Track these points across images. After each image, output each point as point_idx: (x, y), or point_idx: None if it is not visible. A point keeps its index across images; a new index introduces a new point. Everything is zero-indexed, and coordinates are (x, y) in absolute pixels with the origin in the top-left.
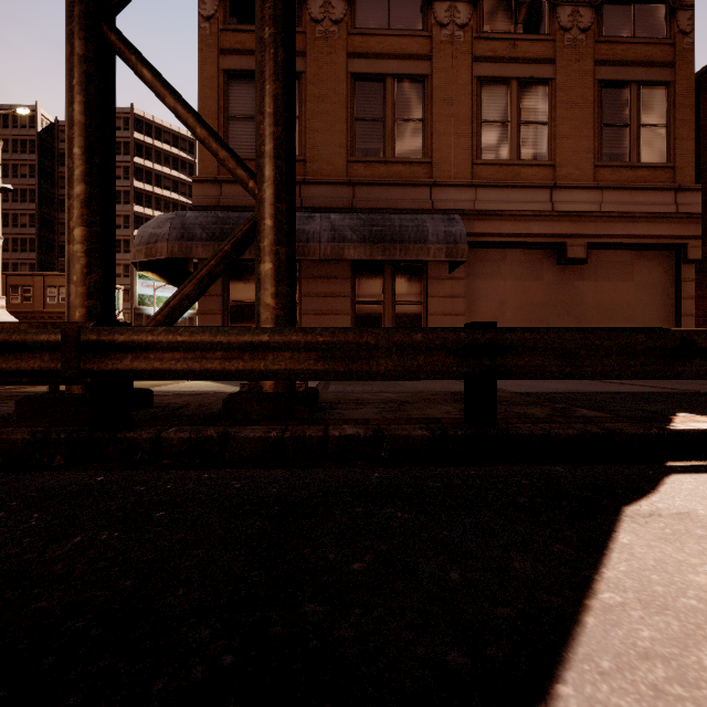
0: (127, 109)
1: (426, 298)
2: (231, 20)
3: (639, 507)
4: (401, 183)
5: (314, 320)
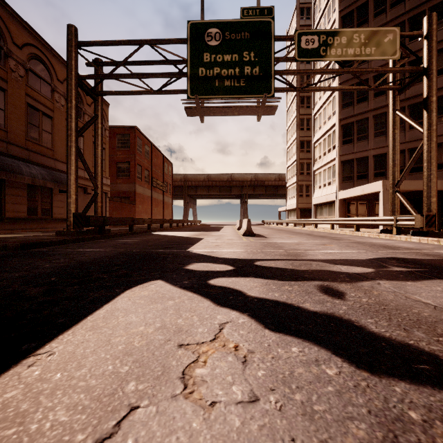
0: None
1: (52, 201)
2: None
3: (154, 233)
4: (46, 155)
5: (12, 206)
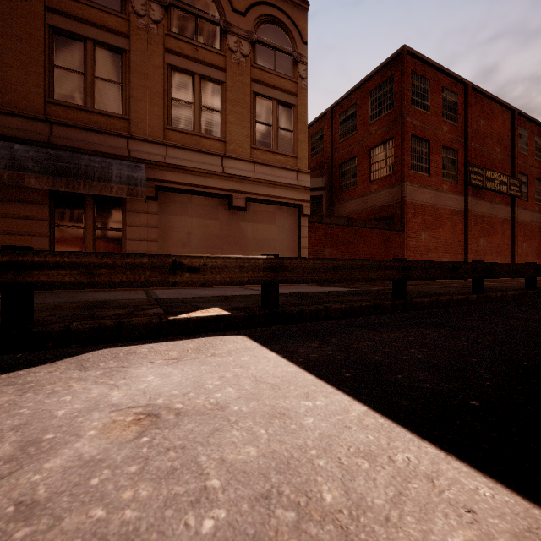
0: None
1: (125, 227)
2: None
3: None
4: (100, 131)
5: (6, 240)
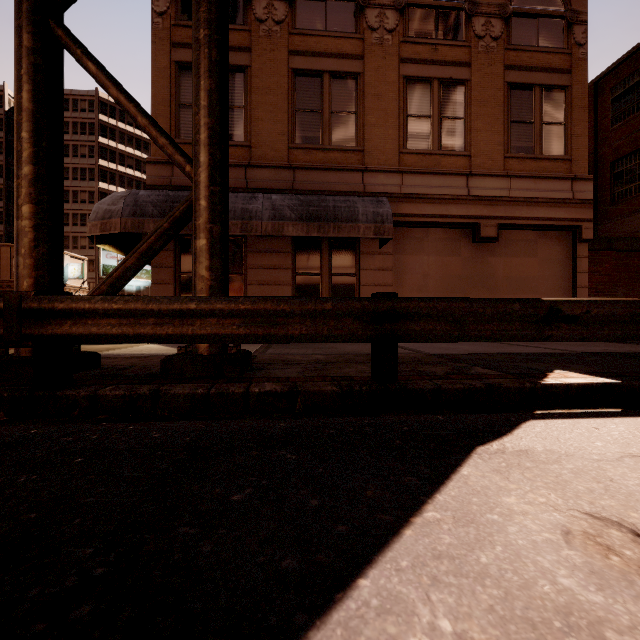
0: (92, 93)
1: (359, 271)
2: (182, 16)
3: (489, 446)
4: (336, 169)
5: (258, 290)
